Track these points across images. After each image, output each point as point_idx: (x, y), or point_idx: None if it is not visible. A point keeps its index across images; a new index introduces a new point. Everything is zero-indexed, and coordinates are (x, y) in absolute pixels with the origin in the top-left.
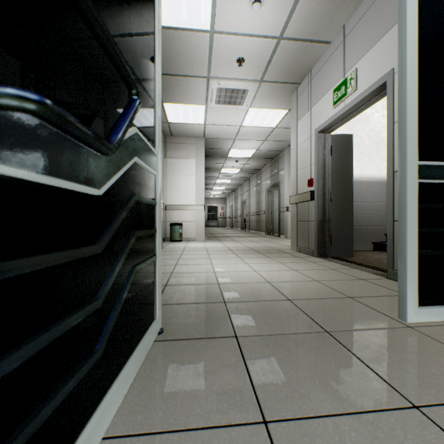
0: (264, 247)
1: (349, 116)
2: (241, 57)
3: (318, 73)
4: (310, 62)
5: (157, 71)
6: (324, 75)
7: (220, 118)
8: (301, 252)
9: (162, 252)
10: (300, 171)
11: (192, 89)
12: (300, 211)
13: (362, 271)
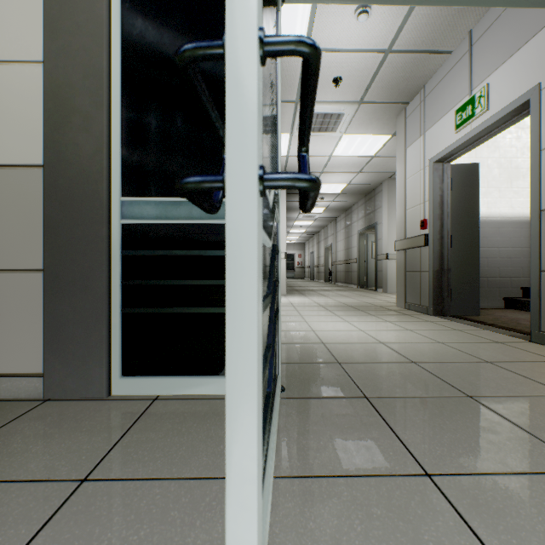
0: (362, 303)
1: (477, 142)
2: (339, 77)
3: (433, 90)
4: (424, 76)
5: (279, 112)
6: (442, 93)
7: None
8: (410, 310)
9: None
10: (409, 210)
11: None
12: (408, 260)
13: (496, 333)
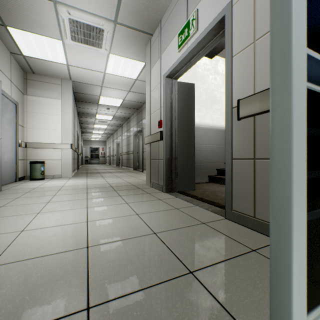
0: (124, 183)
1: (192, 60)
2: None
3: (166, 22)
4: (159, 10)
5: None
6: (171, 23)
7: (83, 60)
8: (153, 187)
9: None
10: (153, 114)
11: (39, 14)
12: (152, 150)
13: (203, 209)
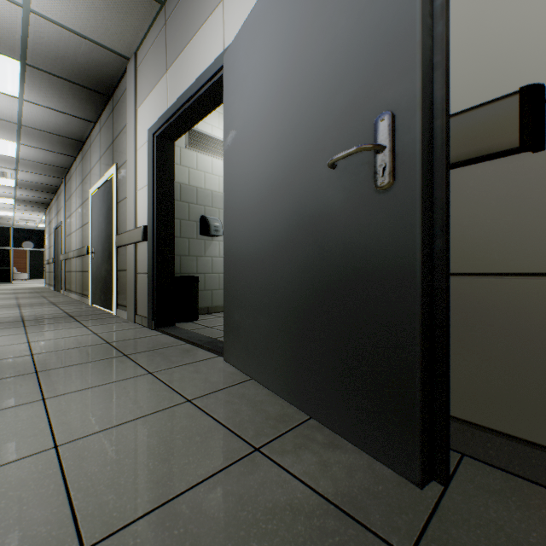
0: (4, 286)
1: None
2: (27, 222)
3: None
4: None
5: None
6: None
7: (33, 216)
8: None
9: None
10: None
11: None
12: None
13: None
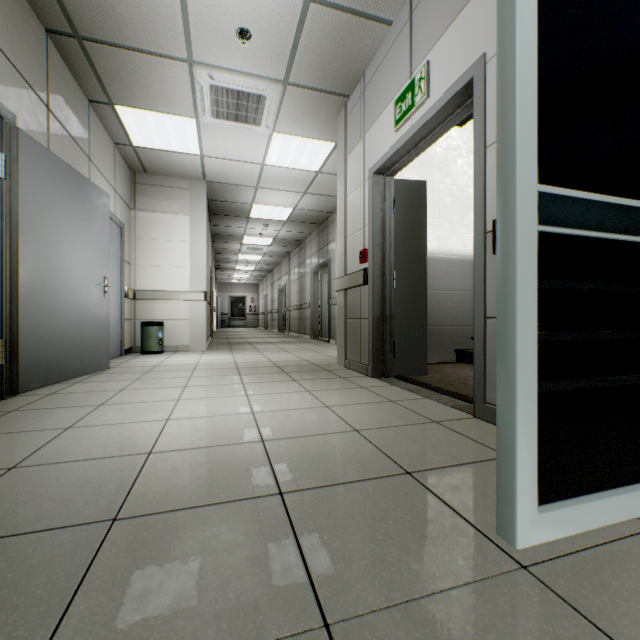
0: (297, 360)
1: (420, 146)
2: (245, 28)
3: (374, 77)
4: (362, 56)
5: None
6: (382, 79)
7: (227, 146)
8: (351, 369)
9: (104, 375)
10: (350, 238)
11: (165, 83)
12: (349, 303)
13: (437, 403)
